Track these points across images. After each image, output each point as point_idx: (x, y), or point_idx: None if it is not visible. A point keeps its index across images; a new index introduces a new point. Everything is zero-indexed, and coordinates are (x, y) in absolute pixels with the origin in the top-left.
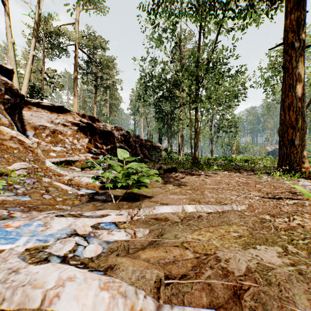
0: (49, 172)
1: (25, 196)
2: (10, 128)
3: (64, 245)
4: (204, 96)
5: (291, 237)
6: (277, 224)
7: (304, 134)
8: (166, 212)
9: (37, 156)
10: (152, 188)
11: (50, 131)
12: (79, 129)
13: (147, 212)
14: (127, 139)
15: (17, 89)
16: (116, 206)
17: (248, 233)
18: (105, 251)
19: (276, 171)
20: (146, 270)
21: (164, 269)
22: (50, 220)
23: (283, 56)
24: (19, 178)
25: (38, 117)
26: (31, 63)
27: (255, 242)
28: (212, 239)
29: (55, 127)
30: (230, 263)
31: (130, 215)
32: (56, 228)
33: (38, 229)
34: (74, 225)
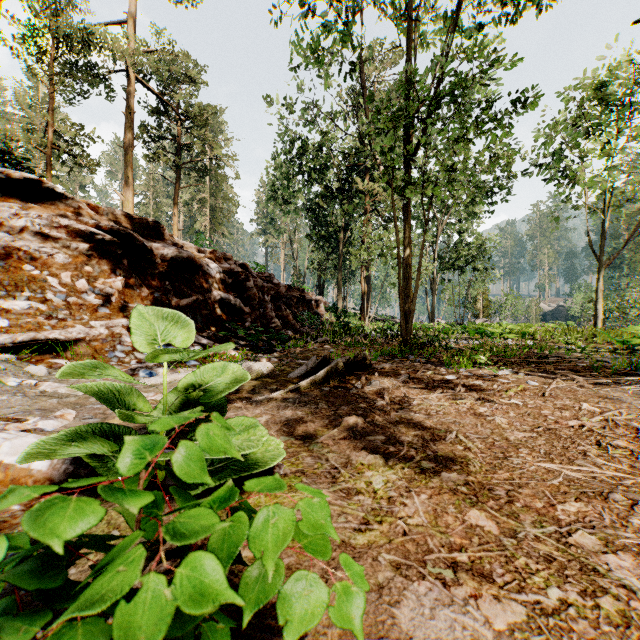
0: None
1: None
2: None
3: None
4: None
5: None
6: None
7: None
8: None
9: None
10: (294, 489)
11: None
12: (97, 250)
13: None
14: (241, 283)
15: None
16: None
17: None
18: None
19: None
20: None
21: None
22: None
23: None
24: None
25: None
26: None
27: None
28: None
29: (10, 239)
30: None
31: None
32: None
33: None
34: None
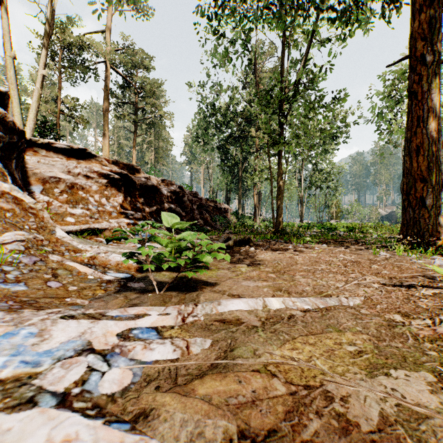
0: (60, 246)
1: (19, 284)
2: (1, 180)
3: (68, 371)
4: (290, 137)
5: (442, 353)
6: (415, 329)
7: (439, 190)
8: (239, 309)
9: (42, 222)
10: (216, 271)
11: (66, 186)
12: (110, 183)
13: (209, 310)
14: (180, 198)
15: (13, 121)
16: (161, 300)
17: (371, 345)
18: (137, 380)
19: (398, 244)
20: (206, 419)
21: (237, 419)
22: (51, 326)
23: (408, 76)
24: (12, 256)
25: (49, 165)
26: (40, 87)
27: (387, 364)
28: (315, 358)
29: (73, 179)
30: (350, 404)
31: (181, 315)
32: (59, 340)
33: (27, 342)
34: (89, 333)
